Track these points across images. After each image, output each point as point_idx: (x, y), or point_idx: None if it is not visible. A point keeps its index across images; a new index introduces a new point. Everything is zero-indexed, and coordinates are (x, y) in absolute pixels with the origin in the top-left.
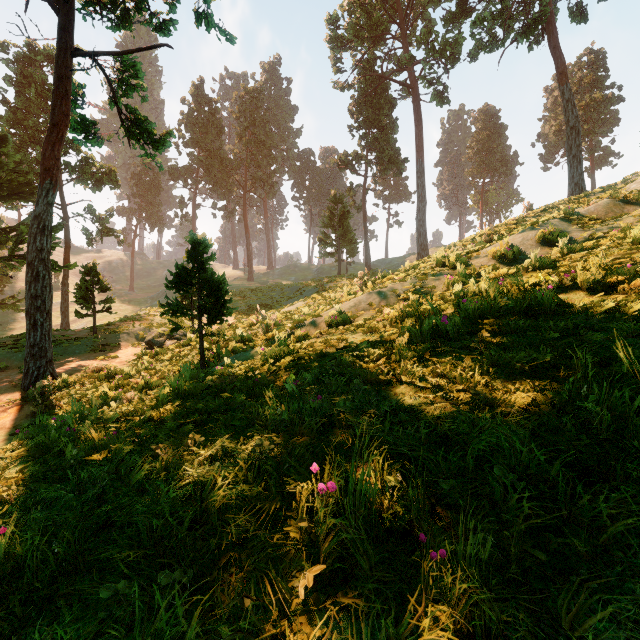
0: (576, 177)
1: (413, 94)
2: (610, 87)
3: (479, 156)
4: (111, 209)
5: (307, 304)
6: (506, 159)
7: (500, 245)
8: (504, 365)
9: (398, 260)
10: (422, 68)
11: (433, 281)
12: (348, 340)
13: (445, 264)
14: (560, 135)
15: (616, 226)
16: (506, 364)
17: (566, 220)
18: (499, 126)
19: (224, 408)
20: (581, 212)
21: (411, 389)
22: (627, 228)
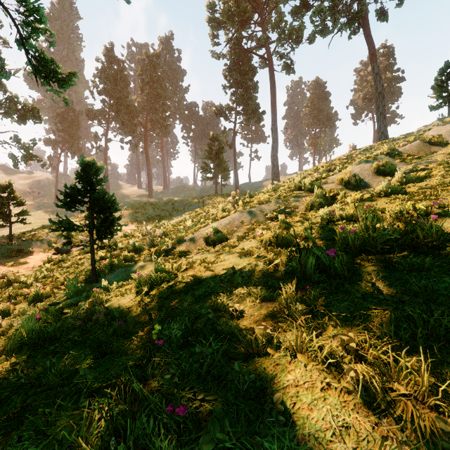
0: (382, 128)
1: (269, 65)
2: (397, 71)
3: (312, 113)
4: (34, 139)
5: (191, 216)
6: (330, 116)
7: (344, 174)
8: (445, 337)
9: (258, 184)
10: (275, 46)
11: (293, 202)
12: (224, 262)
13: (301, 188)
14: (365, 101)
15: (431, 161)
16: (449, 336)
17: (390, 156)
18: (326, 93)
19: (67, 374)
20: (400, 150)
21: (319, 373)
22: (444, 162)
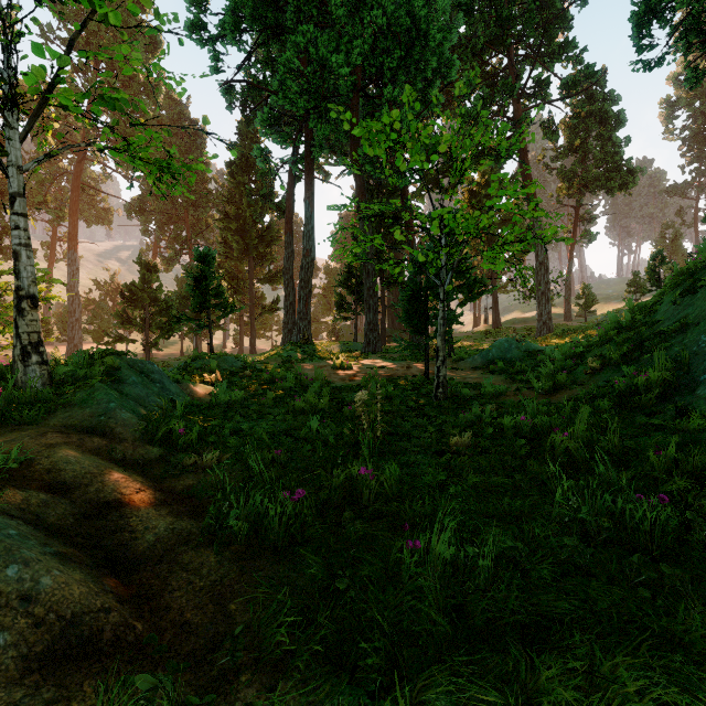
0: None
1: None
2: None
3: None
4: None
5: None
6: None
7: None
8: None
9: None
10: None
11: None
12: None
13: None
14: None
15: None
16: None
17: None
18: None
19: None
20: None
21: None
22: None
